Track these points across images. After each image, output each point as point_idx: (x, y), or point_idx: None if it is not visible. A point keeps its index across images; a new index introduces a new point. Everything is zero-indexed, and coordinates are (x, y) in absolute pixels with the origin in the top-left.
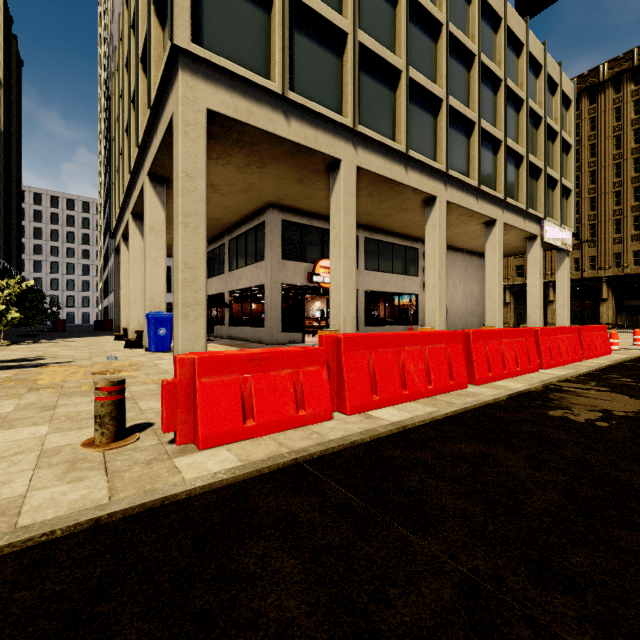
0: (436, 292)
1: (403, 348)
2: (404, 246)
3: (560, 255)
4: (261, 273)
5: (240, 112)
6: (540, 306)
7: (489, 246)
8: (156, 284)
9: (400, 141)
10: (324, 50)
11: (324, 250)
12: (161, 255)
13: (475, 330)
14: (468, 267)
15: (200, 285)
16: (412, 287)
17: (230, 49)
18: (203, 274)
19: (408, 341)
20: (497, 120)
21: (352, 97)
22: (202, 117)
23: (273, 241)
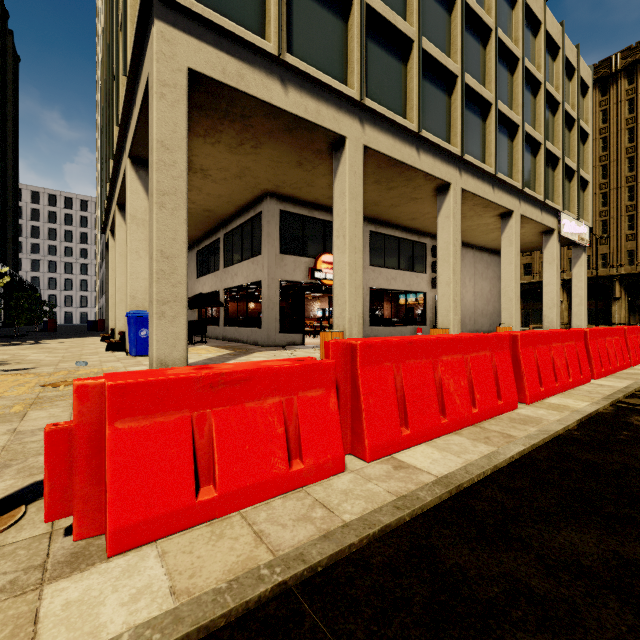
0: (450, 289)
1: (440, 358)
2: (411, 241)
3: (576, 251)
4: (257, 269)
5: (228, 75)
6: (557, 305)
7: (505, 240)
8: (138, 279)
9: (412, 119)
10: (327, 11)
11: (326, 244)
12: (144, 247)
13: (523, 332)
14: (478, 264)
15: (180, 278)
16: (420, 285)
17: (217, 0)
18: (183, 265)
19: (446, 348)
20: (514, 103)
21: (359, 66)
22: (182, 78)
23: (270, 233)
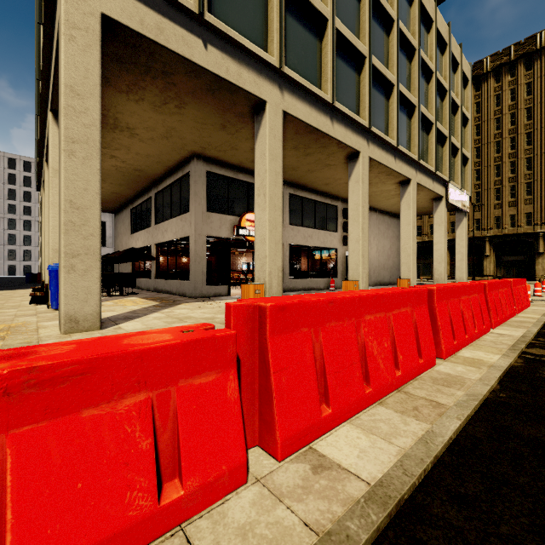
0: (359, 245)
1: (363, 318)
2: (325, 204)
3: (459, 215)
4: (185, 225)
5: (147, 26)
6: (445, 260)
7: (404, 204)
8: None
9: (326, 91)
10: None
11: (250, 204)
12: None
13: (439, 286)
14: (380, 225)
15: (92, 230)
16: (332, 242)
17: None
18: (96, 216)
19: (369, 306)
20: (411, 87)
21: (278, 35)
22: (95, 22)
23: (197, 192)
